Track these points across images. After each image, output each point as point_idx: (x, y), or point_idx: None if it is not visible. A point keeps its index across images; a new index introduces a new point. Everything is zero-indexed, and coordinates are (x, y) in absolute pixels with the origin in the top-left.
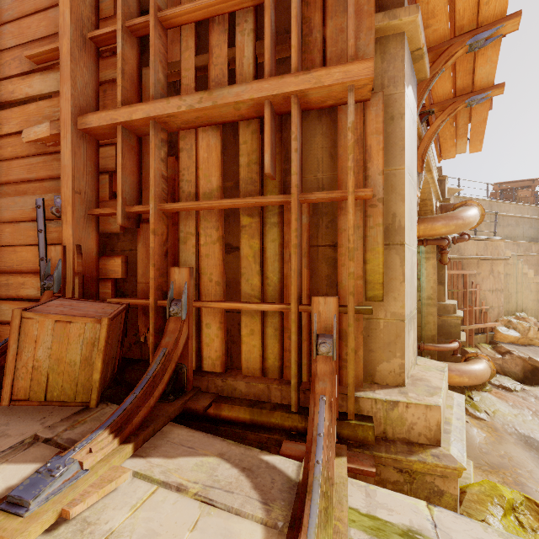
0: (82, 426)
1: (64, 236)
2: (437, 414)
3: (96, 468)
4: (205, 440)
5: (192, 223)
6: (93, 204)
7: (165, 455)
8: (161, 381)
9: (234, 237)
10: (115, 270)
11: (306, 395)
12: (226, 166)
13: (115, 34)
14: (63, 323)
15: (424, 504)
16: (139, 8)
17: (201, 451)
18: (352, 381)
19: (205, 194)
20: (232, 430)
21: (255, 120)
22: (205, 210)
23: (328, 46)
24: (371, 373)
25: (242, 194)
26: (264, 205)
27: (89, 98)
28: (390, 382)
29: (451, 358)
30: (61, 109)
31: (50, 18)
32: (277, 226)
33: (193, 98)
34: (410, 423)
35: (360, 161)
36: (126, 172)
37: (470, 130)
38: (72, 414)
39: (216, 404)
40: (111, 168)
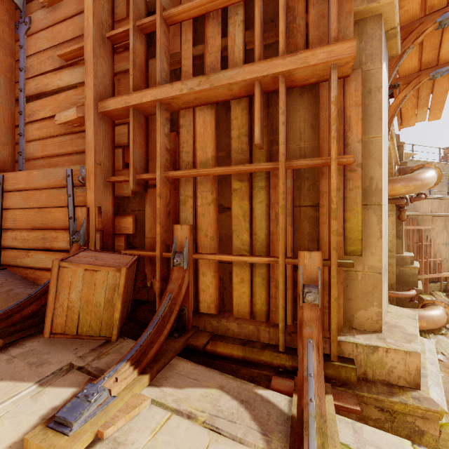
0: (106, 357)
1: (88, 199)
2: (416, 360)
3: (122, 395)
4: (207, 374)
5: (190, 188)
6: (109, 173)
7: (175, 385)
8: (168, 321)
9: (226, 199)
10: (127, 227)
11: (291, 337)
12: (219, 139)
13: (128, 33)
14: (91, 272)
15: (409, 444)
16: (146, 10)
17: (204, 383)
18: (335, 326)
19: (201, 163)
20: (226, 365)
21: (245, 99)
22: (202, 176)
23: (310, 31)
24: (350, 319)
25: (234, 163)
26: (253, 171)
27: (107, 87)
28: (367, 328)
29: (409, 304)
30: (85, 96)
31: (76, 24)
32: (264, 189)
33: (193, 82)
34: (390, 366)
35: (340, 131)
36: (137, 146)
37: (431, 101)
38: (98, 346)
39: (212, 342)
40: (124, 143)
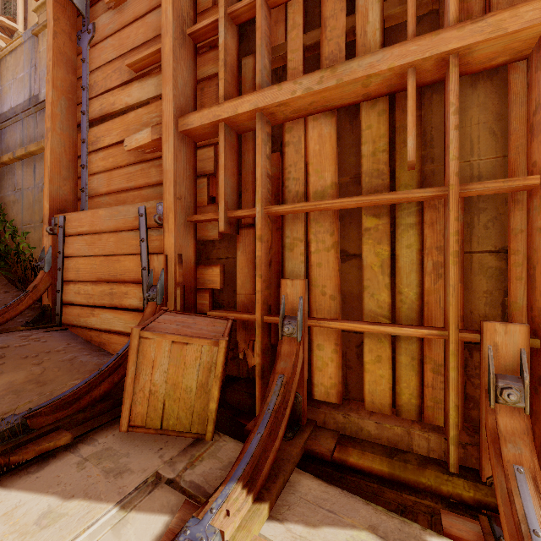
0: (201, 464)
1: (166, 244)
2: None
3: (238, 540)
4: (345, 501)
5: (300, 227)
6: (191, 210)
7: (304, 520)
8: (283, 417)
9: (350, 243)
10: (213, 280)
11: (466, 451)
12: (340, 158)
13: (215, 25)
14: (180, 345)
15: None
16: None
17: (346, 520)
18: None
19: (316, 192)
20: (363, 483)
21: (383, 98)
22: (317, 211)
23: None
24: None
25: (365, 191)
26: (400, 202)
27: (188, 98)
28: None
29: None
30: (163, 111)
31: (148, 24)
32: (414, 227)
33: (311, 79)
34: None
35: None
36: (228, 173)
37: None
38: (187, 446)
39: (340, 447)
40: (209, 171)
